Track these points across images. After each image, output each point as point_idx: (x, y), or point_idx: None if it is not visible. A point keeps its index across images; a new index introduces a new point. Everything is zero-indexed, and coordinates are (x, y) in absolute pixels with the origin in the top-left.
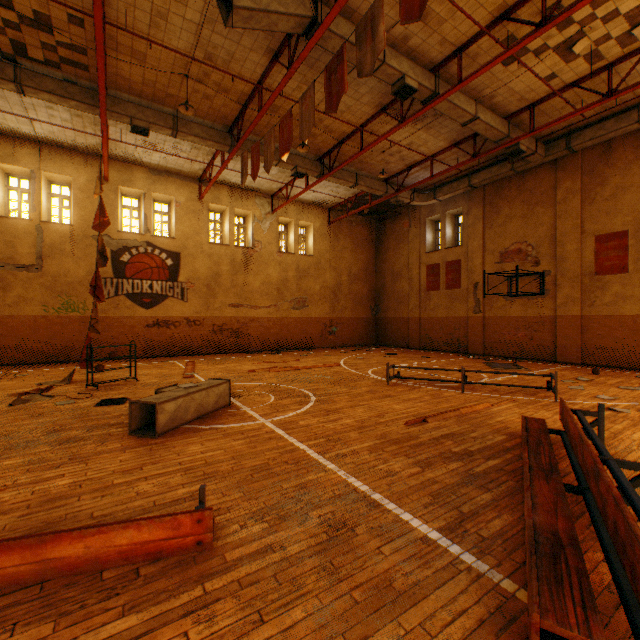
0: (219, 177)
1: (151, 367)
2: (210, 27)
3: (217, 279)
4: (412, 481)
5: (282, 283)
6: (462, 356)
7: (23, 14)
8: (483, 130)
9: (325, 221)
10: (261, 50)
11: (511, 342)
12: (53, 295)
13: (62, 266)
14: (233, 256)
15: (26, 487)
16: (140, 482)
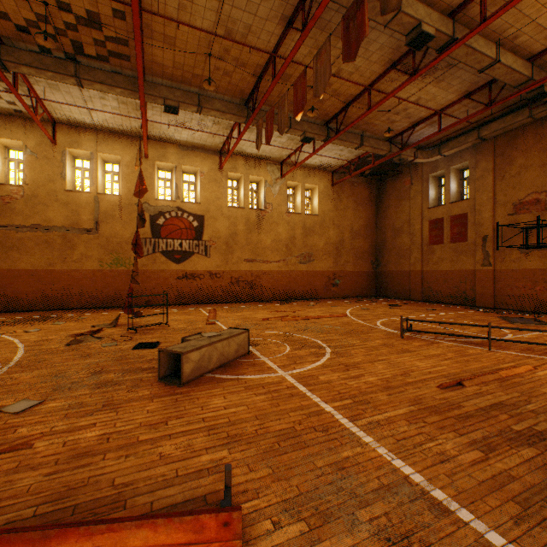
0: (236, 148)
1: (180, 313)
2: (230, 2)
3: (234, 237)
4: (478, 473)
5: (290, 240)
6: (470, 309)
7: (79, 15)
8: (502, 75)
9: (328, 183)
10: (276, 19)
11: (527, 296)
12: (106, 253)
13: (113, 229)
14: (248, 217)
15: (60, 436)
16: (164, 441)
